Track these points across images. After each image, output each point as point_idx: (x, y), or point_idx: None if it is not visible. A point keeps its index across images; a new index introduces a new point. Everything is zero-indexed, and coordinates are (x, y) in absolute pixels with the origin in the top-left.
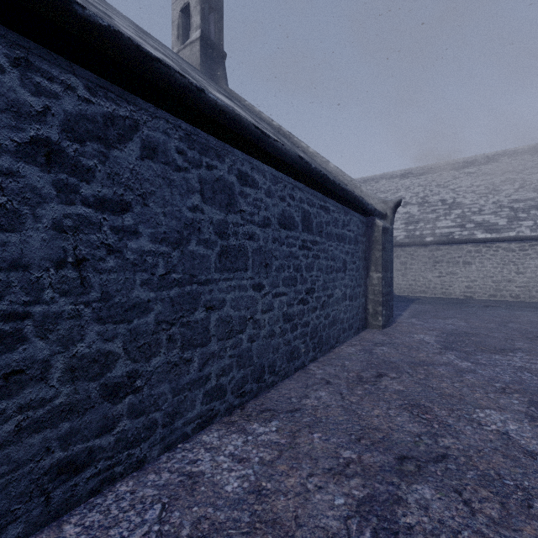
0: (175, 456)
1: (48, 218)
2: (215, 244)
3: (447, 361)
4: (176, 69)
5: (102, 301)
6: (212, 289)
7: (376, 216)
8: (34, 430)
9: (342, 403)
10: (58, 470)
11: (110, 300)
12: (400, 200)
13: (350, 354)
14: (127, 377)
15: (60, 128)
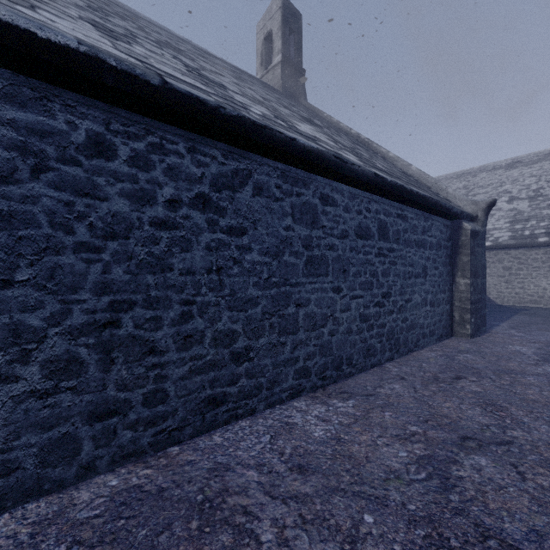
0: (275, 412)
1: (203, 243)
2: (302, 254)
3: (542, 372)
4: (272, 120)
5: (231, 296)
6: (300, 290)
7: (463, 219)
8: (197, 373)
9: (414, 395)
10: (208, 401)
11: (235, 295)
12: (494, 200)
13: (428, 358)
14: (244, 349)
15: (209, 185)
